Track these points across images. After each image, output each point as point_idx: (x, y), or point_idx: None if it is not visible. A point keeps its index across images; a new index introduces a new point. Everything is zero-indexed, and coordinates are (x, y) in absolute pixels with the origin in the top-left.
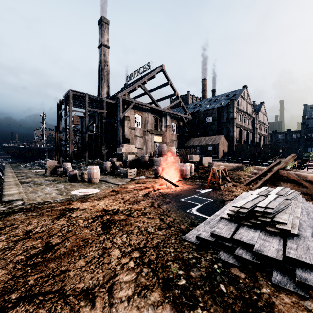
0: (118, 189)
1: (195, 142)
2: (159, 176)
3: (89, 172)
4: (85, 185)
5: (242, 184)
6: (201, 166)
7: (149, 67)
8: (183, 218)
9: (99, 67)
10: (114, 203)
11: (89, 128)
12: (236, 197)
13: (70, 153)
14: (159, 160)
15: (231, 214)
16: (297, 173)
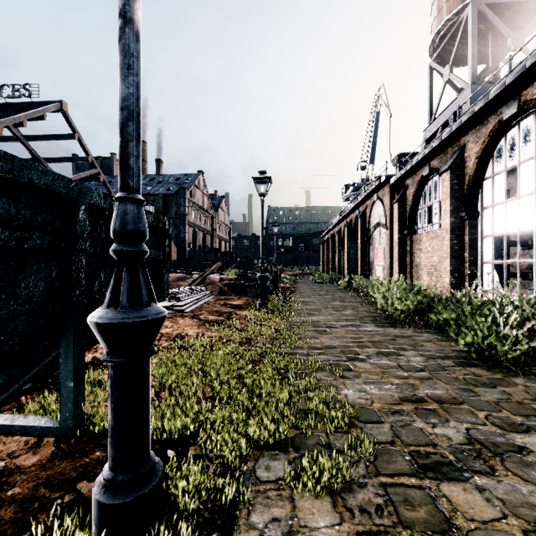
0: None
1: None
2: None
3: None
4: None
5: None
6: None
7: (30, 94)
8: None
9: None
10: None
11: None
12: None
13: None
14: None
15: None
16: (214, 277)
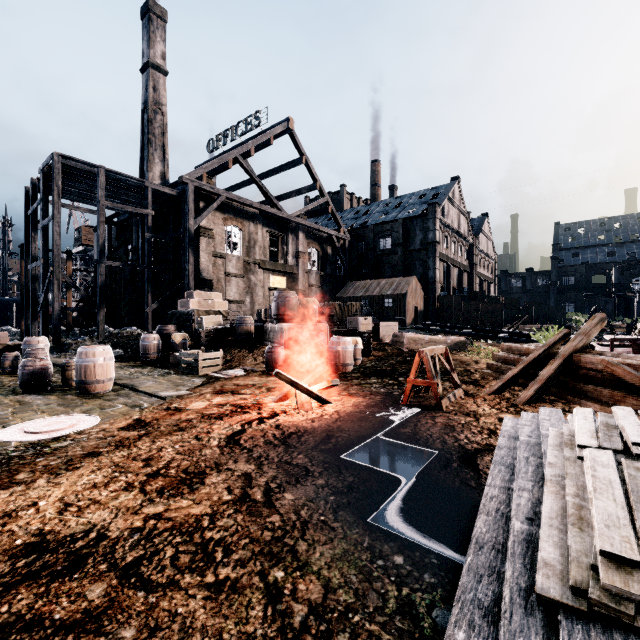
0: (157, 414)
1: (359, 290)
2: (276, 376)
3: (80, 365)
4: (66, 401)
5: (482, 387)
6: (376, 342)
7: (260, 121)
8: (363, 580)
9: (143, 115)
10: (104, 489)
11: (118, 254)
12: (496, 436)
13: (55, 311)
14: (278, 328)
15: (615, 610)
16: (632, 363)
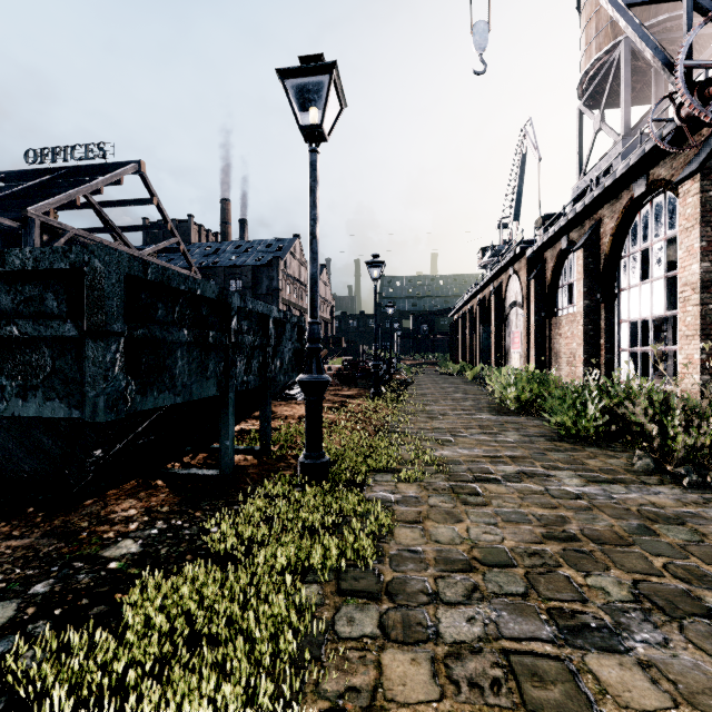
0: None
1: None
2: None
3: None
4: None
5: None
6: None
7: (105, 154)
8: None
9: None
10: None
11: None
12: None
13: None
14: None
15: None
16: None
